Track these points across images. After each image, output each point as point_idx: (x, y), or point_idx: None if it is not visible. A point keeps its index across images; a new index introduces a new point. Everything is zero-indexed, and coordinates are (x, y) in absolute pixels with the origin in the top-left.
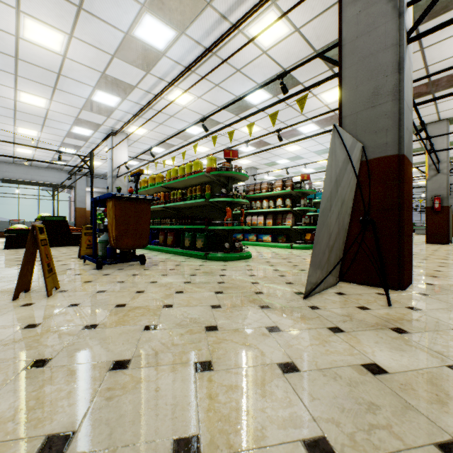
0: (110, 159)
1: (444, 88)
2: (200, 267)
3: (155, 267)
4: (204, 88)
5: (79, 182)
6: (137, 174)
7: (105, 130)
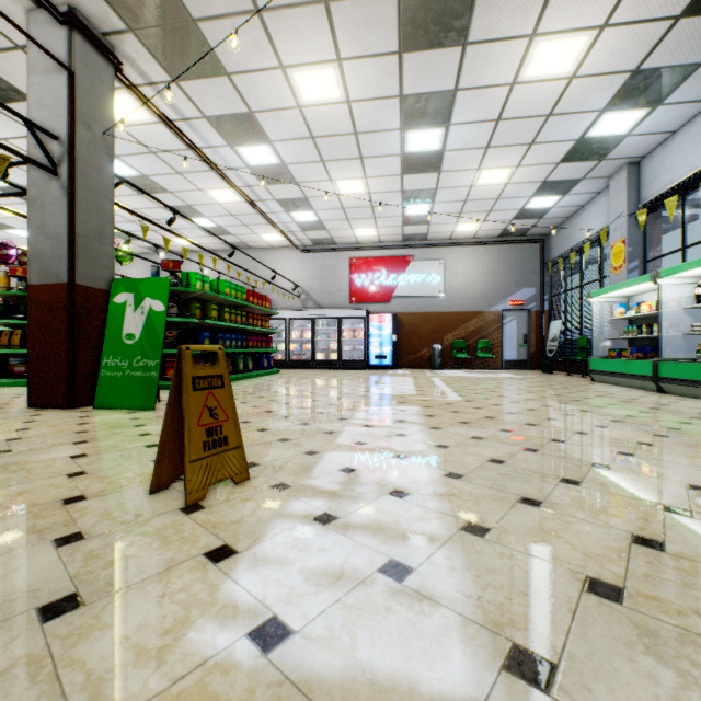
0: None
1: None
2: None
3: None
4: None
5: None
6: None
7: None
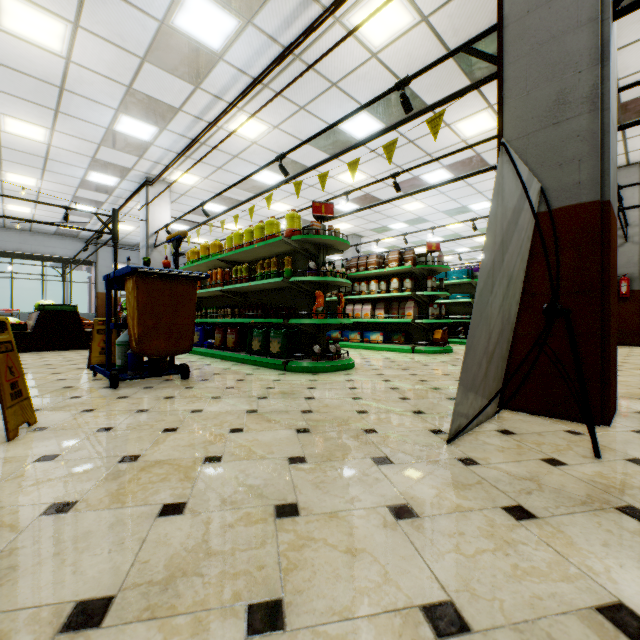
0: (145, 220)
1: (638, 115)
2: (275, 383)
3: (204, 383)
4: (283, 113)
5: (102, 256)
6: (177, 238)
7: (136, 178)
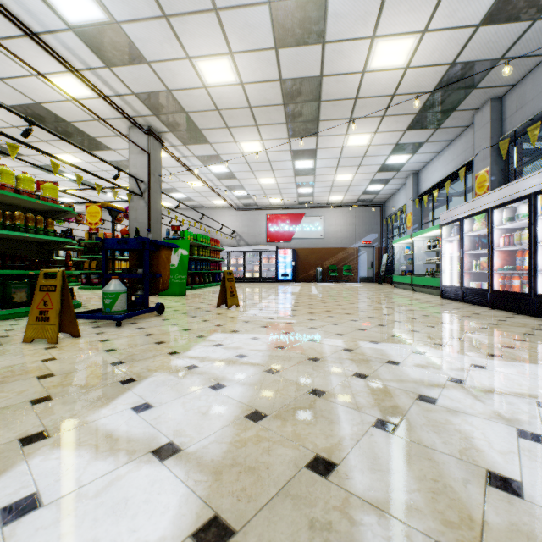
0: None
1: None
2: None
3: None
4: None
5: None
6: (121, 212)
7: None
